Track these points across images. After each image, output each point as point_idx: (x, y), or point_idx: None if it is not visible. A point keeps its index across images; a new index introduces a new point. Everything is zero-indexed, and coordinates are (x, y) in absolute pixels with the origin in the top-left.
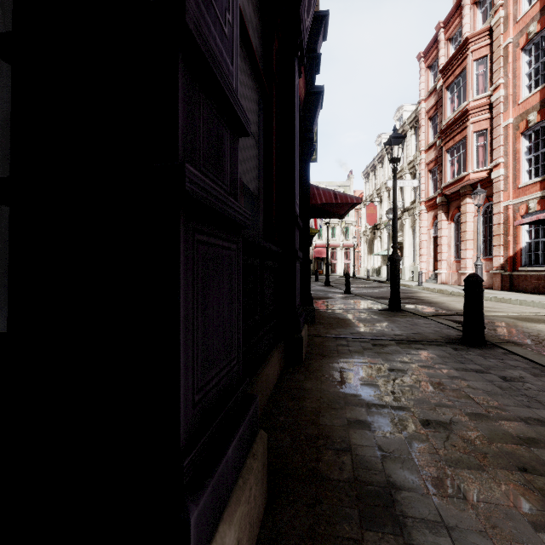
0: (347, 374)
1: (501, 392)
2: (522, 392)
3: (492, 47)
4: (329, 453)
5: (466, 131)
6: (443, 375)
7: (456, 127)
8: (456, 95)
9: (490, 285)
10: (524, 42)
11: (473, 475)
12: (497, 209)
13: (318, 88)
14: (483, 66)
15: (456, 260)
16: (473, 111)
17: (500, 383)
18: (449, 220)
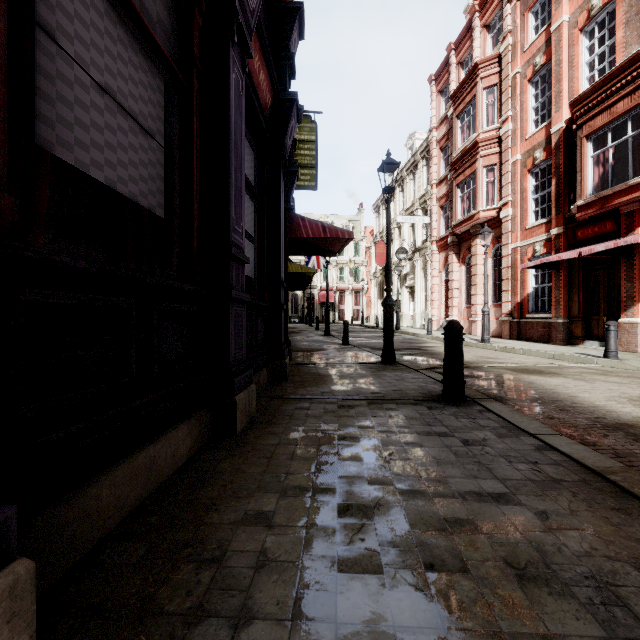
0: (285, 446)
1: (454, 460)
2: (477, 459)
3: (501, 76)
4: (187, 568)
5: (476, 165)
6: (400, 441)
7: (467, 160)
8: (467, 125)
9: (500, 334)
10: (531, 73)
11: (364, 582)
12: (506, 252)
13: (290, 94)
14: (492, 96)
15: (467, 306)
16: (483, 143)
17: (458, 448)
18: (460, 262)
